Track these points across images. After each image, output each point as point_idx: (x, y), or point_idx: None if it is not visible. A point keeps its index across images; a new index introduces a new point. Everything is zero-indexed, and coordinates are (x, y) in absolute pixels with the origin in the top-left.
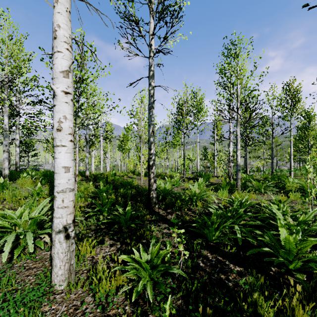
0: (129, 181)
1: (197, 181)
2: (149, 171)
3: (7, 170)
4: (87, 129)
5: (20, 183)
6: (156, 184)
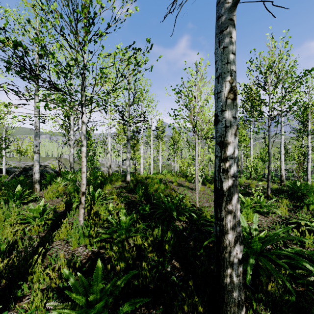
0: (176, 200)
1: (292, 198)
2: (219, 206)
3: (37, 174)
4: (128, 124)
5: (46, 191)
6: (240, 248)
